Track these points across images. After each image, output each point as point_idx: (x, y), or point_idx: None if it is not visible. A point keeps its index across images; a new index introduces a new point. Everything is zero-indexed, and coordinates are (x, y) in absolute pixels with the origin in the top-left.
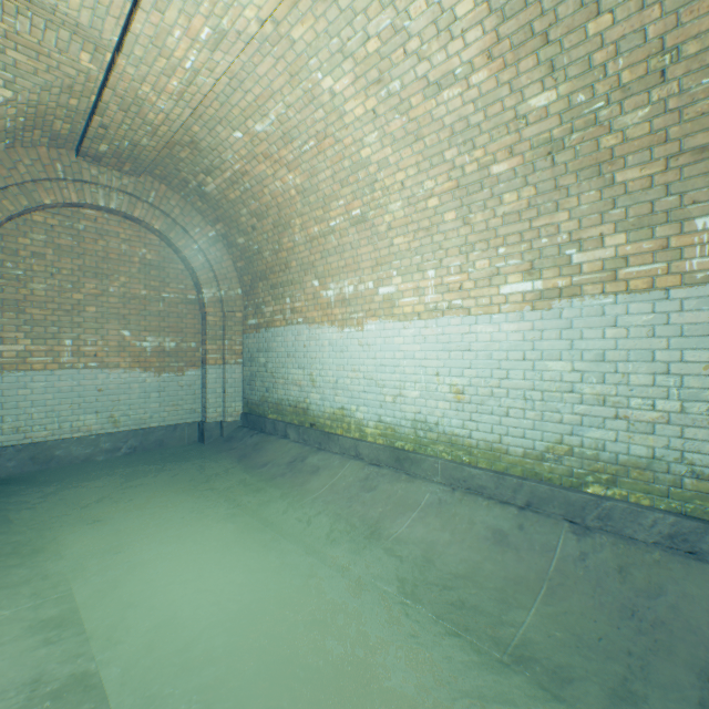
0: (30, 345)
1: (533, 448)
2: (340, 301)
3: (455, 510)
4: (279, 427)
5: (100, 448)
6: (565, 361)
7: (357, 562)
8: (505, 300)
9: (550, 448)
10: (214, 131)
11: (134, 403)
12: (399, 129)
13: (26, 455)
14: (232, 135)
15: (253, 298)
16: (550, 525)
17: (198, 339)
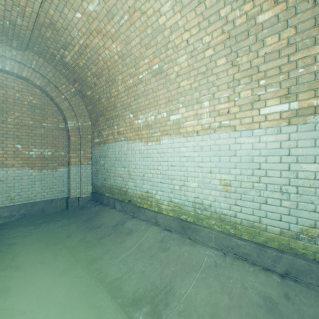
0: None
1: (288, 228)
2: (146, 126)
3: (229, 273)
4: (111, 201)
5: (0, 215)
6: None
7: None
8: (265, 119)
9: (304, 230)
10: (63, 13)
11: (24, 188)
12: None
13: None
14: (74, 16)
15: (97, 127)
16: (313, 297)
17: (66, 150)
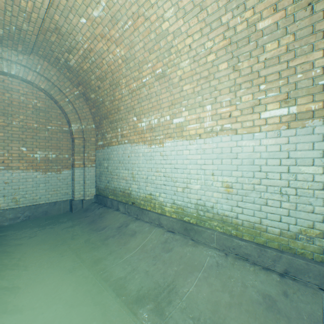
0: None
1: (288, 229)
2: (149, 129)
3: (230, 273)
4: (114, 203)
5: (5, 217)
6: (317, 166)
7: None
8: (265, 122)
9: (302, 230)
10: (68, 18)
11: (29, 190)
12: (189, 2)
13: None
14: (79, 21)
15: (100, 129)
16: (310, 295)
17: (70, 153)
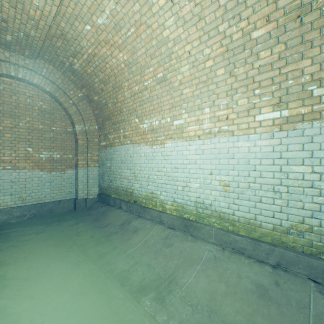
0: None
1: (280, 224)
2: (151, 130)
3: (226, 265)
4: (117, 202)
5: (13, 215)
6: (306, 166)
7: (160, 312)
8: (259, 125)
9: (293, 225)
10: (73, 25)
11: (35, 189)
12: (188, 12)
13: None
14: (84, 28)
15: (103, 130)
16: (299, 284)
17: (73, 153)
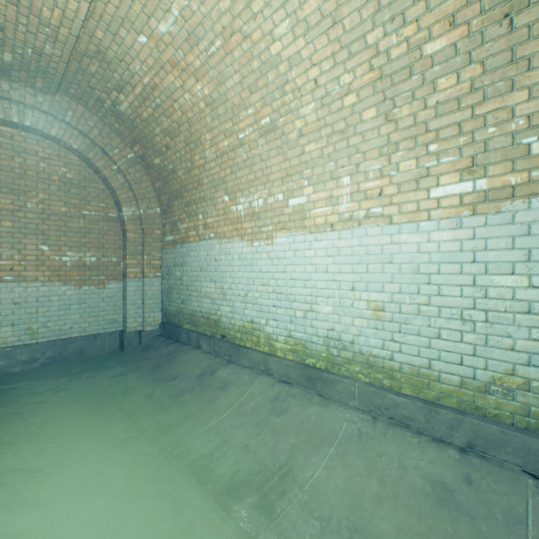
0: None
1: (473, 377)
2: (250, 215)
3: (380, 447)
4: (193, 337)
5: (15, 359)
6: (519, 275)
7: (266, 530)
8: (437, 205)
9: (496, 378)
10: (118, 36)
11: (53, 315)
12: (314, 11)
13: None
14: (136, 40)
15: (170, 216)
16: (508, 481)
17: (119, 254)
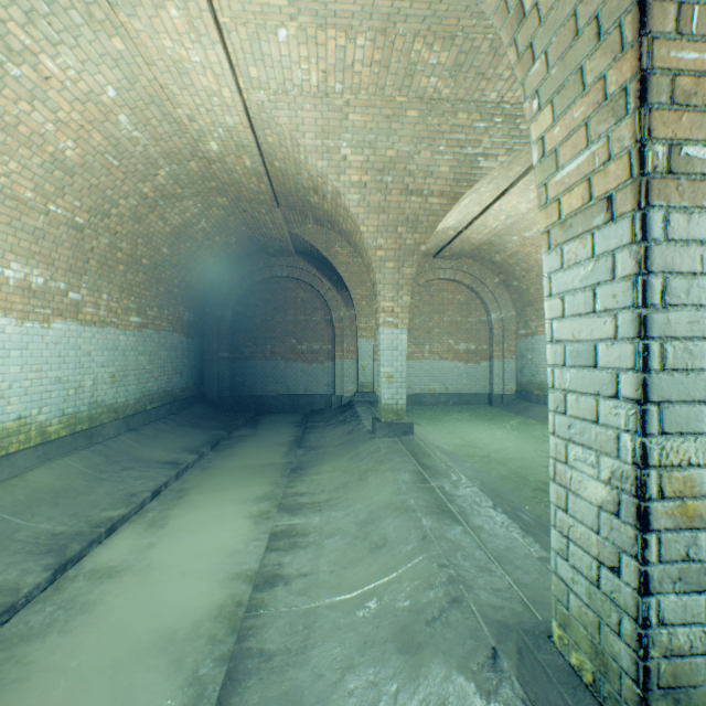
0: (413, 348)
1: None
2: None
3: None
4: (540, 398)
5: (440, 400)
6: None
7: None
8: None
9: None
10: (501, 238)
11: (454, 379)
12: None
13: (412, 399)
14: (511, 238)
15: (522, 317)
16: None
17: (487, 344)
